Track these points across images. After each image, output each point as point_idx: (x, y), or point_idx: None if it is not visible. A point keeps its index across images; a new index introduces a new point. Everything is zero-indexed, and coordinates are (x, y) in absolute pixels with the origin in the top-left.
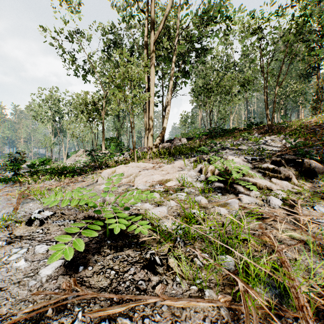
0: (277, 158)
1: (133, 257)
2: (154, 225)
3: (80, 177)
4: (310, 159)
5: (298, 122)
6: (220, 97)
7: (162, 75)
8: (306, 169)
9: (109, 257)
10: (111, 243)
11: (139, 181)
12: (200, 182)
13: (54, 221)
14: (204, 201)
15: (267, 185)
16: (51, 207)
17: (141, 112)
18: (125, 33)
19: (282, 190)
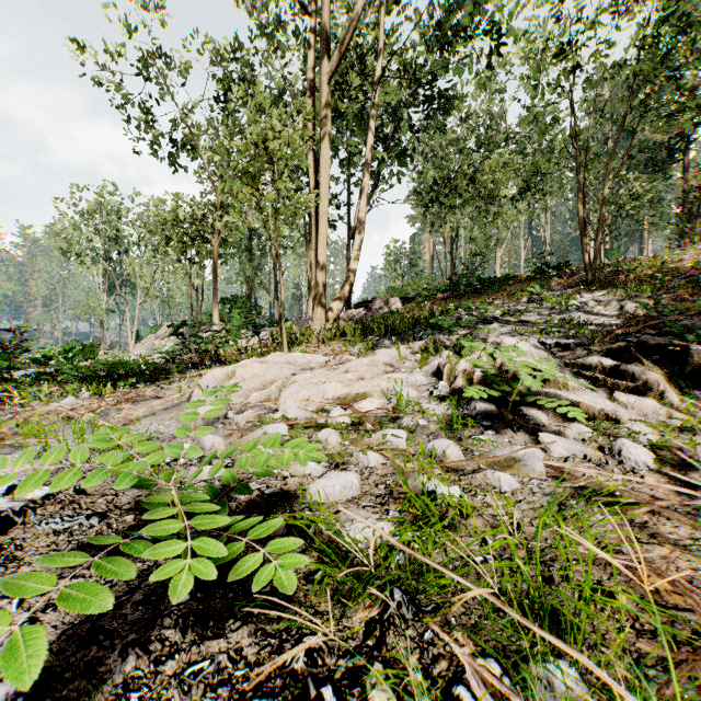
0: (616, 342)
1: (251, 667)
2: (323, 534)
3: (150, 389)
4: (697, 344)
5: (654, 261)
6: (475, 209)
7: (346, 159)
8: (695, 369)
9: (172, 667)
10: (189, 603)
11: (292, 399)
12: (438, 401)
13: (43, 521)
14: (454, 453)
15: (606, 409)
16: (58, 469)
17: (301, 242)
18: (265, 64)
19: (644, 422)
